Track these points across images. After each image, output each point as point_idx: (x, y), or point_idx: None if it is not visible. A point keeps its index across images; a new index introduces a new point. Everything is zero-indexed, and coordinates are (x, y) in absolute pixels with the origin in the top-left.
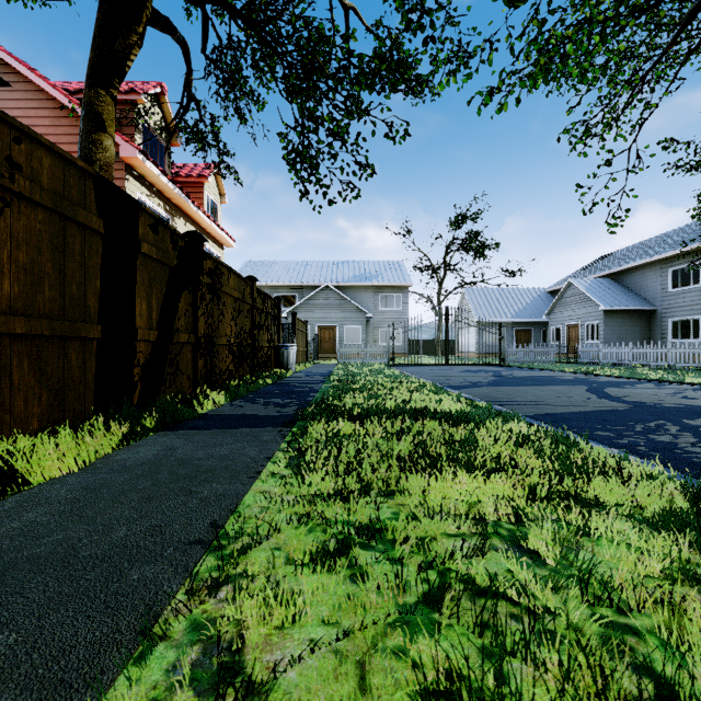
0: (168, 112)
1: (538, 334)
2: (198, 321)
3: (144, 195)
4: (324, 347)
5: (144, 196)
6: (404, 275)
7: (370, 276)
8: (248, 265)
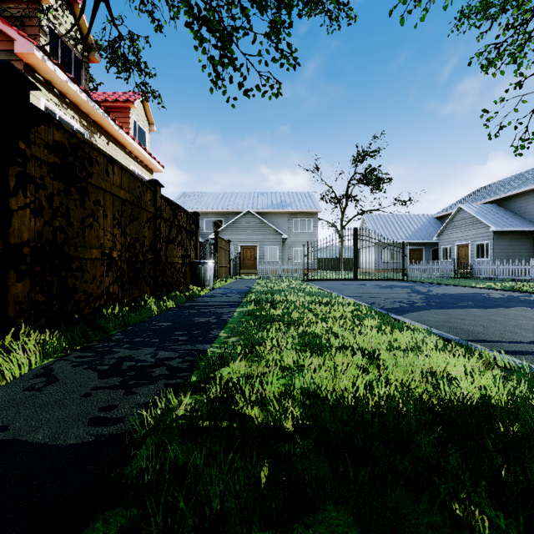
0: (83, 23)
1: (428, 253)
2: (11, 216)
3: (51, 103)
4: (246, 264)
5: (51, 104)
6: (314, 203)
7: (285, 204)
8: (182, 195)
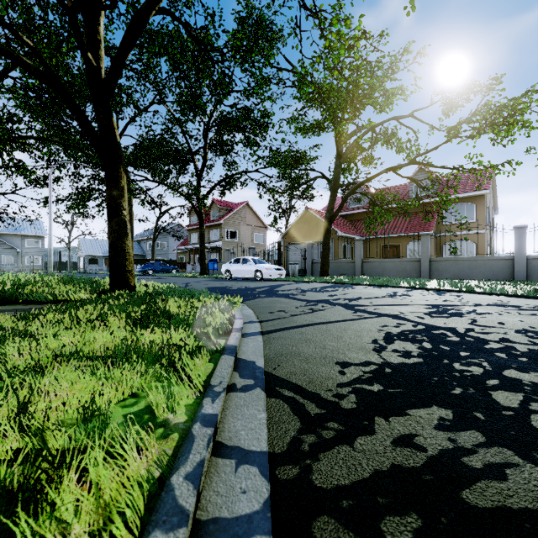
0: None
1: None
2: None
3: None
4: None
5: None
6: (43, 230)
7: (20, 229)
8: None
